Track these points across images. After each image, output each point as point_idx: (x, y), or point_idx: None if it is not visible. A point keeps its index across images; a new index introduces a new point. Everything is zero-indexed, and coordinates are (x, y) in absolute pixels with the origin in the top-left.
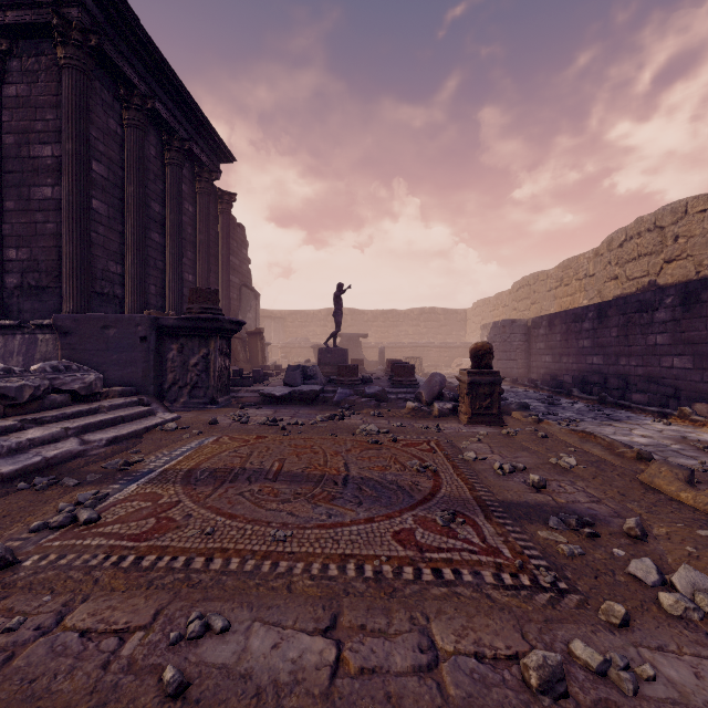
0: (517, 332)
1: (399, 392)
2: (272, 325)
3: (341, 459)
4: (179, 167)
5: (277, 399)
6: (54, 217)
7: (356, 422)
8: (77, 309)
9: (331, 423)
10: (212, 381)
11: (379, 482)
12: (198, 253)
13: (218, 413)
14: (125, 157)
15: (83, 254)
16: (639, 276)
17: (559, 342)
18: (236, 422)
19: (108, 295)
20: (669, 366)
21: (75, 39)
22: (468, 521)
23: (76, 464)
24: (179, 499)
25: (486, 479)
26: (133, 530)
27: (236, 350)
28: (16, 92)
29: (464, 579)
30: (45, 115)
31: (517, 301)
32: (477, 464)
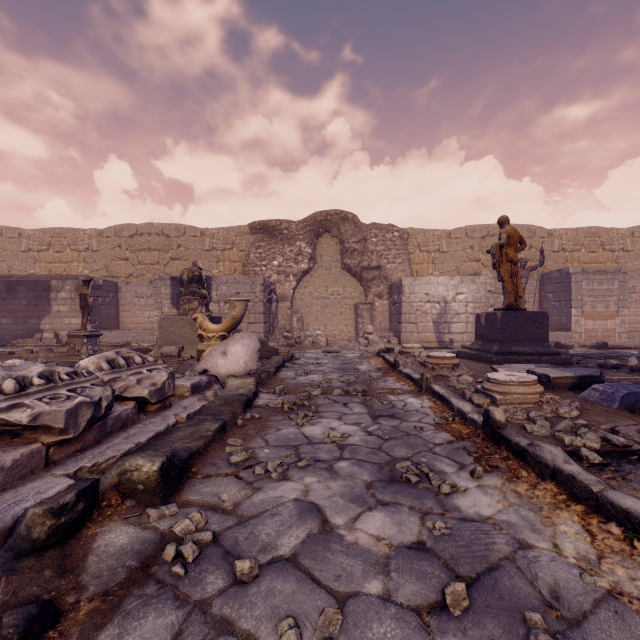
0: None
1: None
2: None
3: None
4: None
5: None
6: None
7: None
8: None
9: None
10: None
11: None
12: None
13: None
14: None
15: None
16: None
17: None
18: None
19: None
20: None
21: None
22: None
23: None
24: None
25: None
26: None
27: None
28: None
29: None
30: None
31: None
32: None
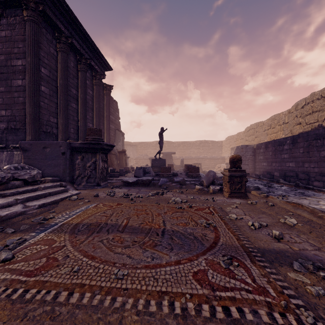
0: (248, 151)
1: (191, 180)
2: (131, 149)
3: (161, 218)
4: (85, 72)
5: (130, 184)
6: (23, 94)
7: (170, 196)
8: (33, 139)
9: (156, 196)
10: (98, 174)
11: (183, 234)
12: (94, 114)
13: (100, 190)
14: (58, 66)
15: (36, 112)
16: (313, 122)
17: (270, 155)
18: (108, 195)
19: (50, 133)
20: None
21: (32, 6)
22: (240, 264)
23: (18, 219)
24: (65, 244)
25: (245, 232)
26: (30, 267)
27: (112, 159)
28: (5, 34)
29: (246, 317)
30: (18, 45)
31: (247, 136)
32: (238, 221)
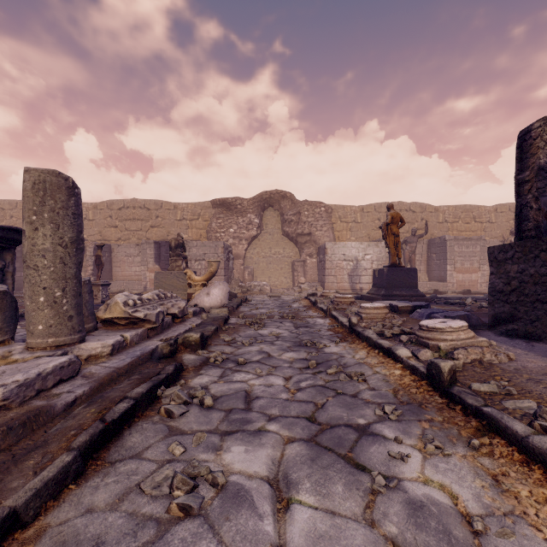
0: None
1: None
2: None
3: None
4: None
5: None
6: None
7: None
8: None
9: None
10: None
11: None
12: None
13: None
14: None
15: None
16: None
17: None
18: None
19: None
20: (20, 276)
21: None
22: None
23: None
24: None
25: None
26: None
27: None
28: None
29: None
30: None
31: None
32: None
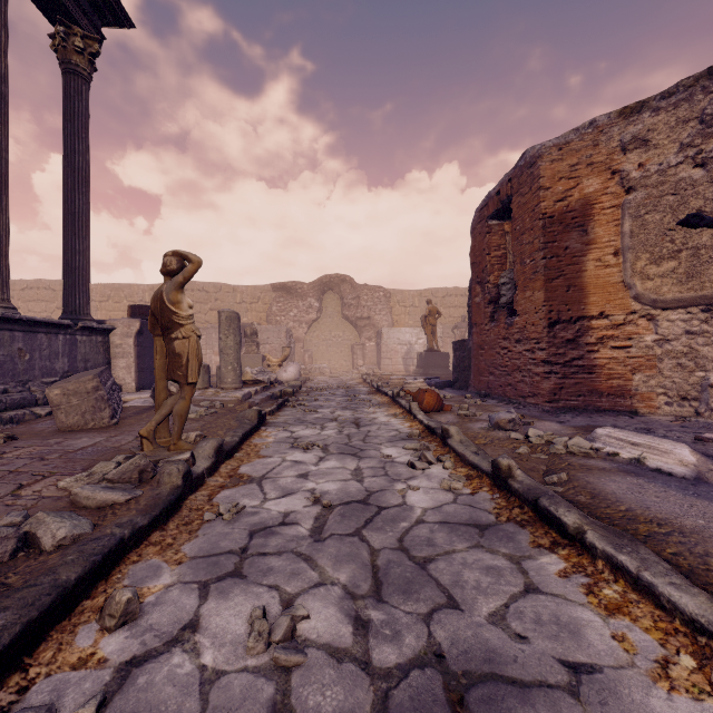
0: None
1: None
2: None
3: None
4: None
5: None
6: None
7: None
8: None
9: None
10: None
11: None
12: None
13: None
14: None
15: None
16: (40, 311)
17: None
18: None
19: None
20: None
21: None
22: None
23: None
24: None
25: None
26: None
27: None
28: None
29: None
30: None
31: None
32: None
